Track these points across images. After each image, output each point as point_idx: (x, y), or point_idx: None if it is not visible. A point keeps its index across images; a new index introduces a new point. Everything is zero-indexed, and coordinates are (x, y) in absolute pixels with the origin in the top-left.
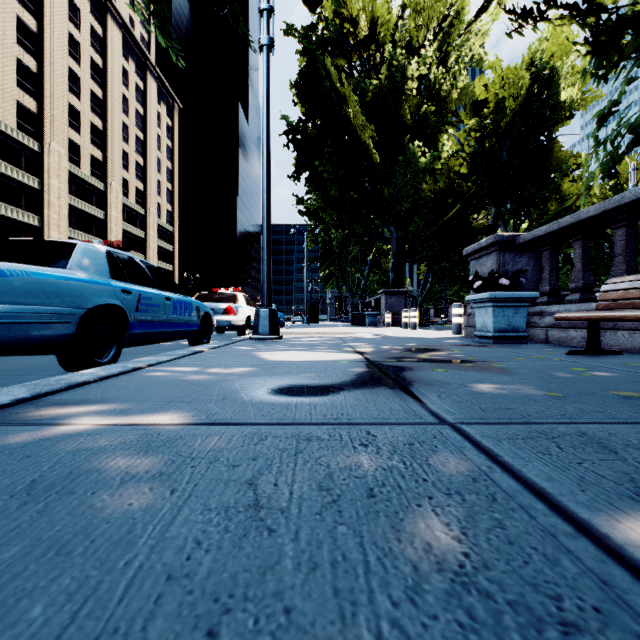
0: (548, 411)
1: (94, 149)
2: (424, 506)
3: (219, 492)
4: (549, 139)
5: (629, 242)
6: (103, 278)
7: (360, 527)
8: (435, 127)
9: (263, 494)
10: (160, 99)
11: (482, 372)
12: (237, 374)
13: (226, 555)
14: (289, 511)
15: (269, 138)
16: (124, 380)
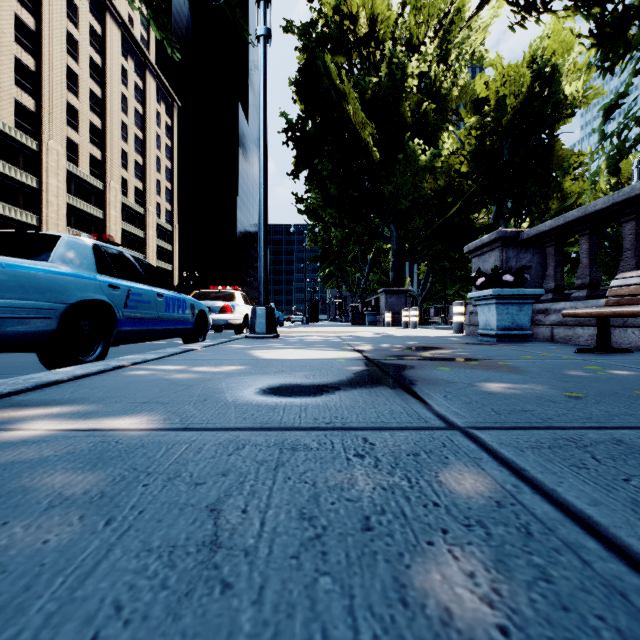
0: (571, 414)
1: (93, 148)
2: (437, 544)
3: (169, 522)
4: (550, 137)
5: (639, 236)
6: (88, 272)
7: (350, 579)
8: (435, 125)
9: (225, 525)
10: (159, 98)
11: (489, 370)
12: (225, 373)
13: (152, 631)
14: (256, 552)
15: (266, 131)
16: (101, 379)
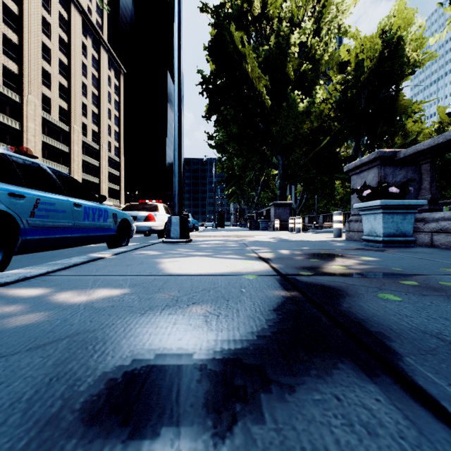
0: None
1: (61, 101)
2: None
3: None
4: (397, 89)
5: None
6: None
7: None
8: (311, 81)
9: None
10: (110, 66)
11: None
12: (94, 308)
13: None
14: None
15: (180, 67)
16: None
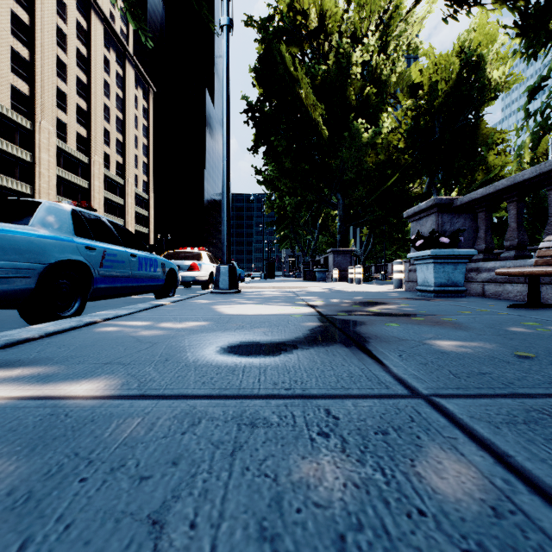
0: (530, 377)
1: (79, 127)
2: None
3: (98, 545)
4: (477, 117)
5: None
6: (66, 235)
7: None
8: (376, 107)
9: (167, 551)
10: (137, 84)
11: (435, 327)
12: (189, 329)
13: None
14: None
15: (229, 110)
16: (71, 336)
